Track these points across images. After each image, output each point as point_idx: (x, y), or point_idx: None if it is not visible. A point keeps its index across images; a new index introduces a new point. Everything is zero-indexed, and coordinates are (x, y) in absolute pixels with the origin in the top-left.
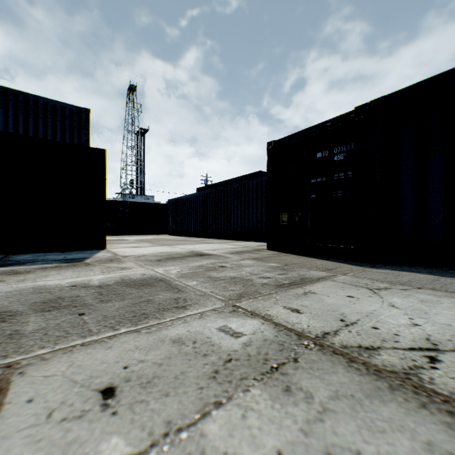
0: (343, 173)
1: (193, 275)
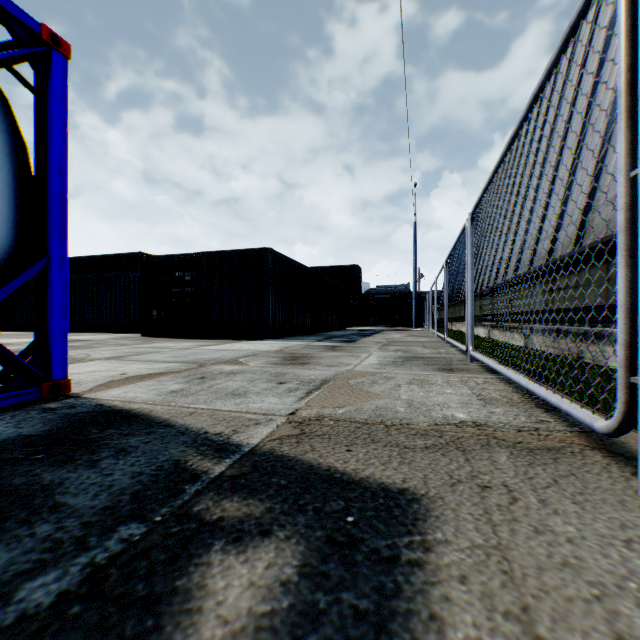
0: (190, 288)
1: (92, 344)
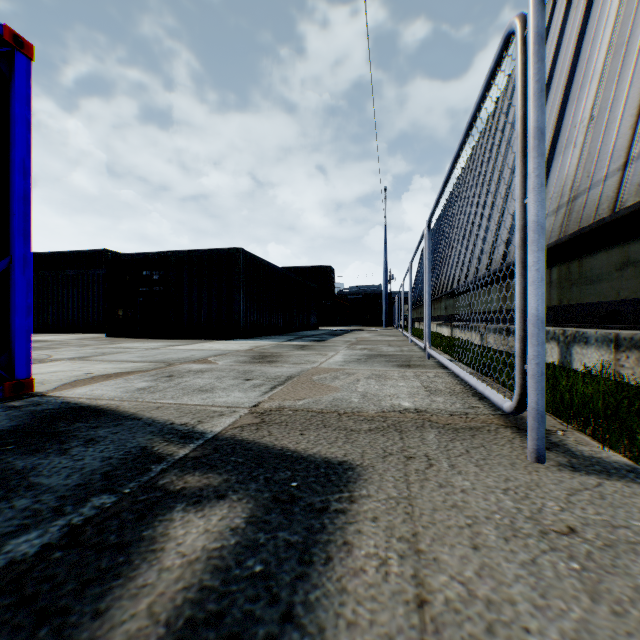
0: (158, 287)
1: (53, 345)
